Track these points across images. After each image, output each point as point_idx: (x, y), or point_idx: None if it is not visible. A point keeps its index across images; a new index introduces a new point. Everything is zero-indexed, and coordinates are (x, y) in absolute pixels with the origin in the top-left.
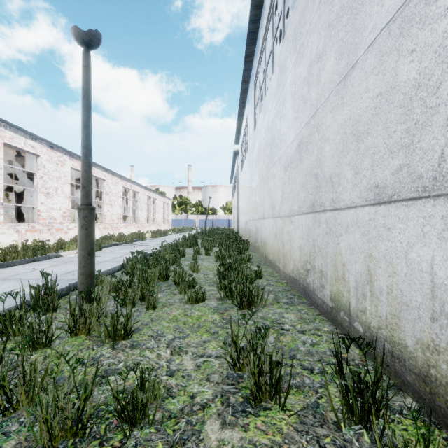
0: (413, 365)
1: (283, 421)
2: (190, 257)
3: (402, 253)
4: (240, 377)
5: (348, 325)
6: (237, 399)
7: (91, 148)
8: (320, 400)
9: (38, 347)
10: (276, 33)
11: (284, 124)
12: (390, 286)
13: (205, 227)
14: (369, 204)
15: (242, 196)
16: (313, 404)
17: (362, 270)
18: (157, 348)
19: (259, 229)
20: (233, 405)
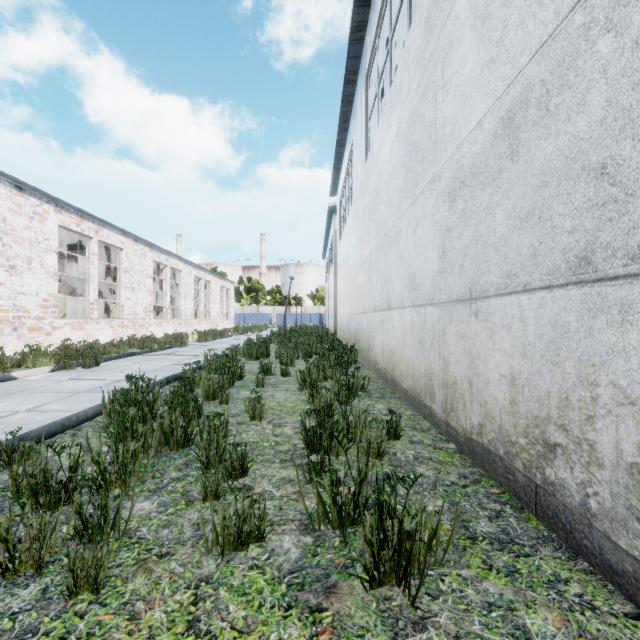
0: None
1: None
2: (252, 379)
3: None
4: None
5: None
6: None
7: None
8: None
9: None
10: None
11: (448, 101)
12: None
13: (284, 324)
14: None
15: (343, 275)
16: None
17: None
18: None
19: (377, 328)
20: None
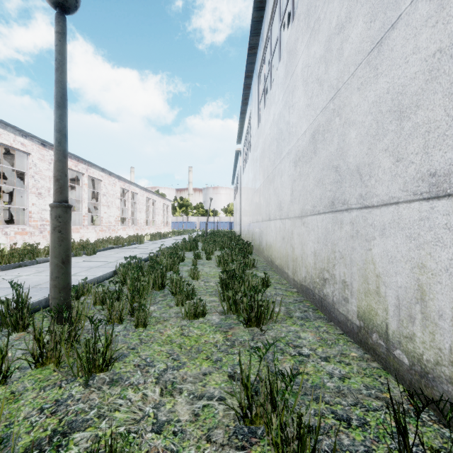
0: None
1: None
2: (189, 261)
3: None
4: (253, 434)
5: (384, 352)
6: None
7: (66, 132)
8: None
9: None
10: (283, 18)
11: (294, 115)
12: None
13: (206, 229)
14: (420, 198)
15: (244, 197)
16: None
17: (407, 284)
18: (144, 384)
19: (263, 231)
20: None
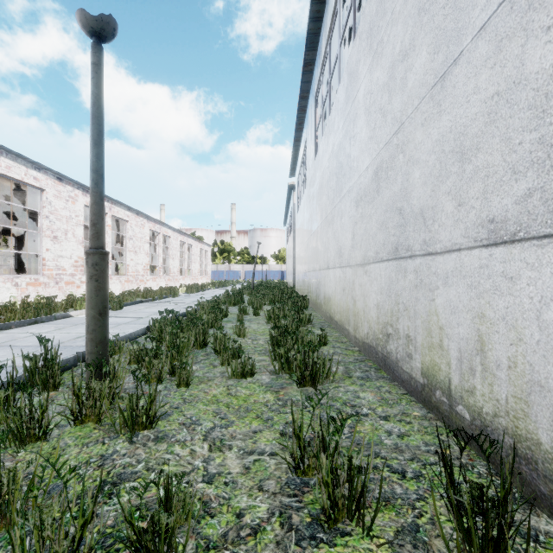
0: (550, 470)
1: (370, 552)
2: (234, 317)
3: (532, 312)
4: (305, 484)
5: (447, 409)
6: (303, 518)
7: (103, 172)
8: (420, 519)
9: (29, 440)
10: (344, 33)
11: (355, 147)
12: (514, 358)
13: (253, 280)
14: (480, 245)
15: (299, 241)
16: (411, 526)
17: (468, 335)
18: (191, 441)
19: (321, 282)
20: (297, 528)
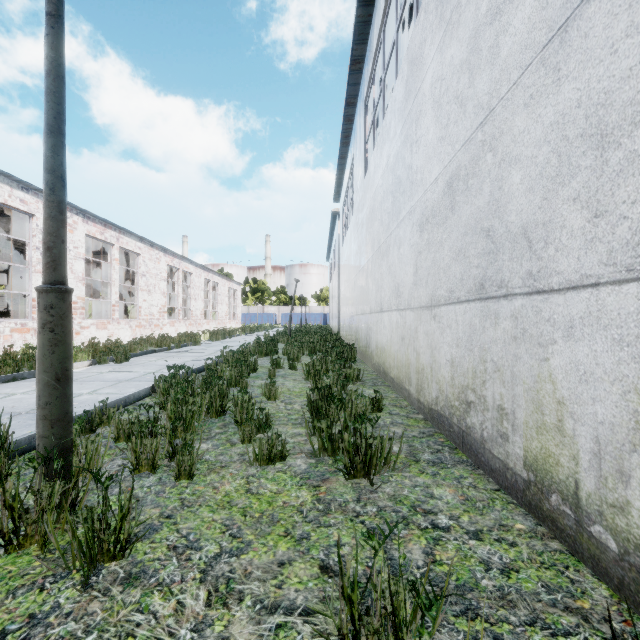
0: None
1: None
2: (264, 372)
3: None
4: None
5: (572, 526)
6: None
7: (64, 173)
8: None
9: None
10: (402, 13)
11: (419, 155)
12: None
13: (289, 324)
14: None
15: (345, 278)
16: None
17: (615, 419)
18: (180, 583)
19: (373, 328)
20: None
